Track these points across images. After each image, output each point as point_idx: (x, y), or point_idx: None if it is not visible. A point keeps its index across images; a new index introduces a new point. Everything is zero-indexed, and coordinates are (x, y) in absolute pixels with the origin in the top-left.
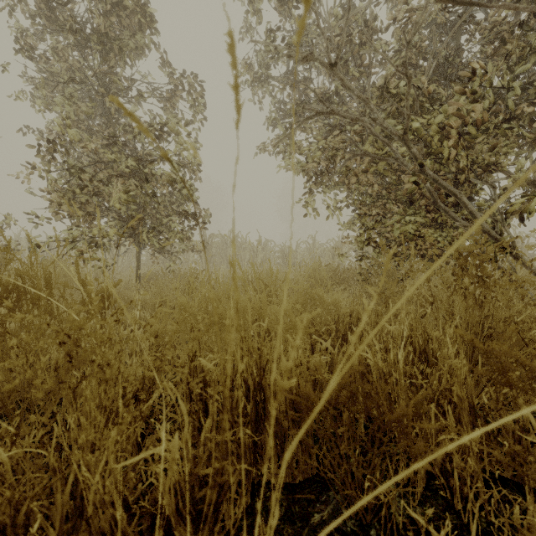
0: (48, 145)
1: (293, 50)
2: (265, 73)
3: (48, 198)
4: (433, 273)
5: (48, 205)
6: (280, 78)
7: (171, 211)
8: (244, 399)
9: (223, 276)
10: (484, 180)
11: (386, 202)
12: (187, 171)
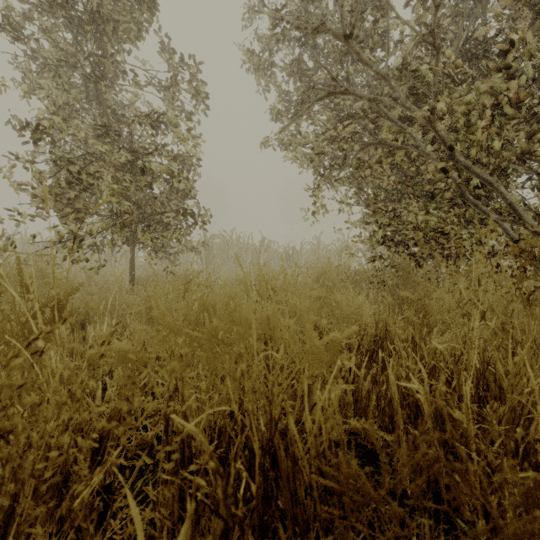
0: (31, 134)
1: (302, 21)
2: (268, 61)
3: (31, 193)
4: (485, 274)
5: (32, 200)
6: (285, 66)
7: (168, 209)
8: (247, 474)
9: (219, 279)
10: (527, 166)
11: (401, 197)
12: (185, 165)
